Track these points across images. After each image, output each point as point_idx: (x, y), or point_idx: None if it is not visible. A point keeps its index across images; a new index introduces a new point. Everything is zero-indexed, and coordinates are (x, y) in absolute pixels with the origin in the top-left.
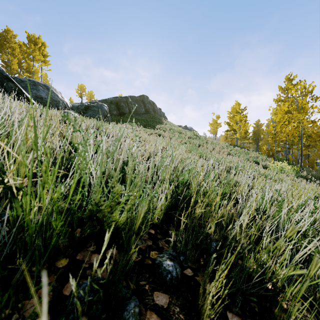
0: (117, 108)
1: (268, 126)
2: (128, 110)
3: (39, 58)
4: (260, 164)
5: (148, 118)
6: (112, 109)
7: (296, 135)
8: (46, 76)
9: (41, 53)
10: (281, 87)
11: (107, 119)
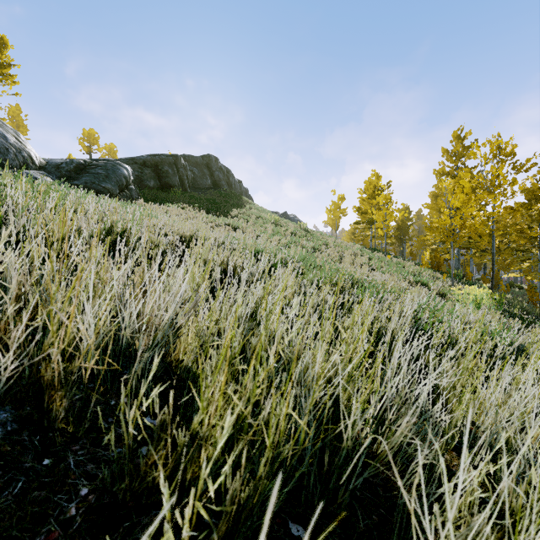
0: (156, 175)
1: (419, 216)
2: (178, 181)
3: None
4: (436, 291)
5: (217, 197)
6: (146, 176)
7: (484, 233)
8: (19, 111)
9: None
10: (446, 150)
11: (128, 194)
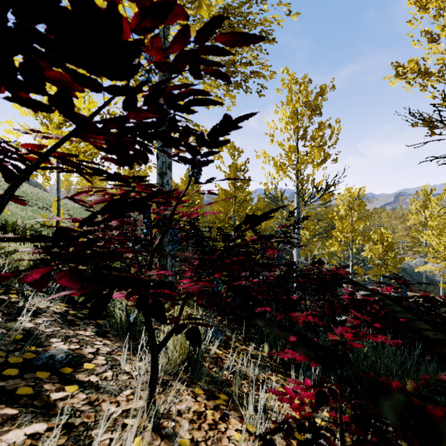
0: None
1: None
2: None
3: None
4: None
5: None
6: None
7: None
8: None
9: None
10: None
11: None
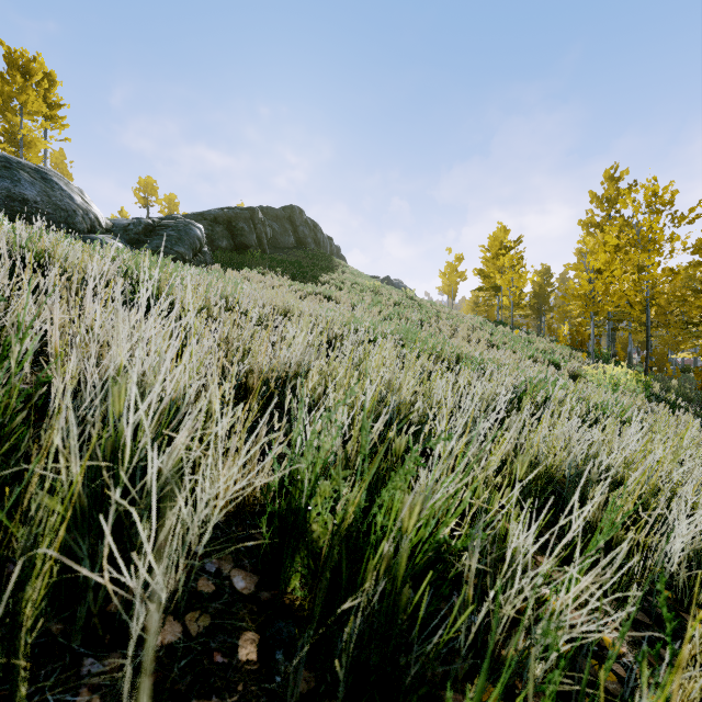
0: (229, 233)
1: (564, 279)
2: (255, 240)
3: (37, 108)
4: (566, 370)
5: (302, 259)
6: (218, 235)
7: (636, 302)
8: (63, 157)
9: (41, 96)
10: (595, 194)
11: (202, 259)
